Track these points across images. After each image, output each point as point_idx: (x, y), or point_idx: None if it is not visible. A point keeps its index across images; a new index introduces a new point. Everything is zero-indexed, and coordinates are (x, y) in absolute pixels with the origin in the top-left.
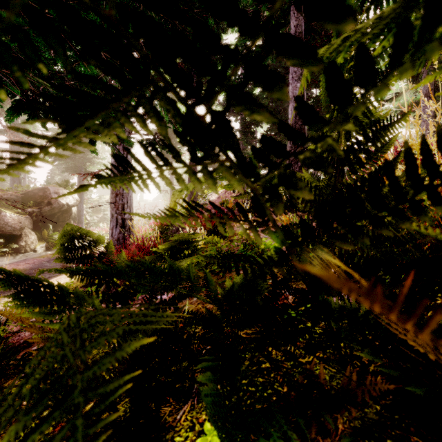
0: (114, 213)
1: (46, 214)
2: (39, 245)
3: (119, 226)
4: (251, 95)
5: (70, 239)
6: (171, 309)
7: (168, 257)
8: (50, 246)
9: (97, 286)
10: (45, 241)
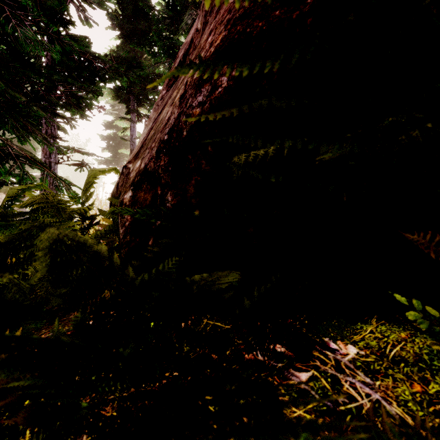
0: None
1: None
2: None
3: None
4: None
5: None
6: None
7: None
8: None
9: None
10: None
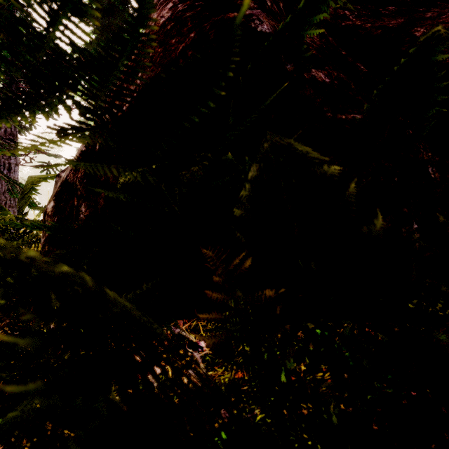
0: None
1: None
2: None
3: None
4: None
5: None
6: None
7: None
8: None
9: None
10: None
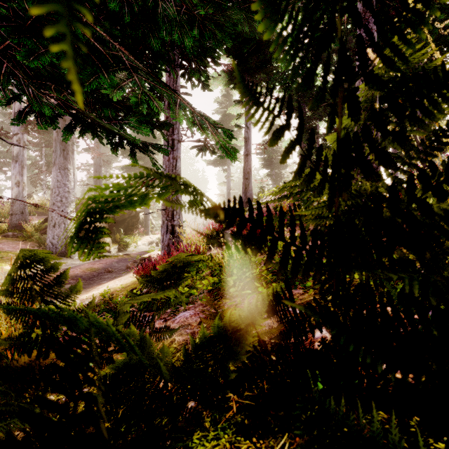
0: (165, 219)
1: (119, 219)
2: (112, 247)
3: (169, 233)
4: (312, 87)
5: (17, 269)
6: (186, 332)
7: (157, 283)
8: (122, 248)
9: (31, 328)
10: (118, 243)
